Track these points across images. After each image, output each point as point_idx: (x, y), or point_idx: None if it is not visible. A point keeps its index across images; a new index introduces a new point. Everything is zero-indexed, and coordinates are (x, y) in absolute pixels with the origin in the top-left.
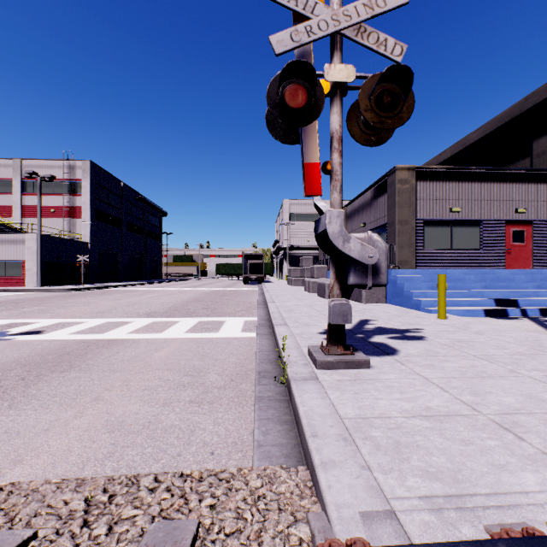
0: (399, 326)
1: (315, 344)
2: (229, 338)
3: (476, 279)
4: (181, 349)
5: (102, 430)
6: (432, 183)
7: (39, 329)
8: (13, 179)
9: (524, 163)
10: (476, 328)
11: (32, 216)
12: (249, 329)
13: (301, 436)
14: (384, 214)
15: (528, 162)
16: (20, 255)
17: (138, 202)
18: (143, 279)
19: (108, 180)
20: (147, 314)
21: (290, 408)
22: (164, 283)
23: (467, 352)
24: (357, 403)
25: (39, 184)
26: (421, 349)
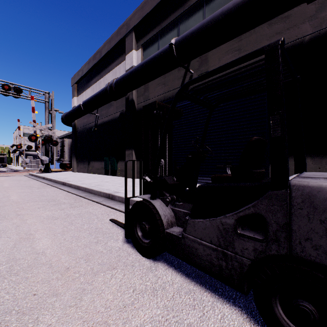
0: None
1: None
2: None
3: None
4: None
5: None
6: None
7: None
8: None
9: None
10: None
11: None
12: None
13: None
14: None
15: None
16: None
17: None
18: None
19: None
20: None
21: None
22: None
23: None
24: None
25: None
26: None
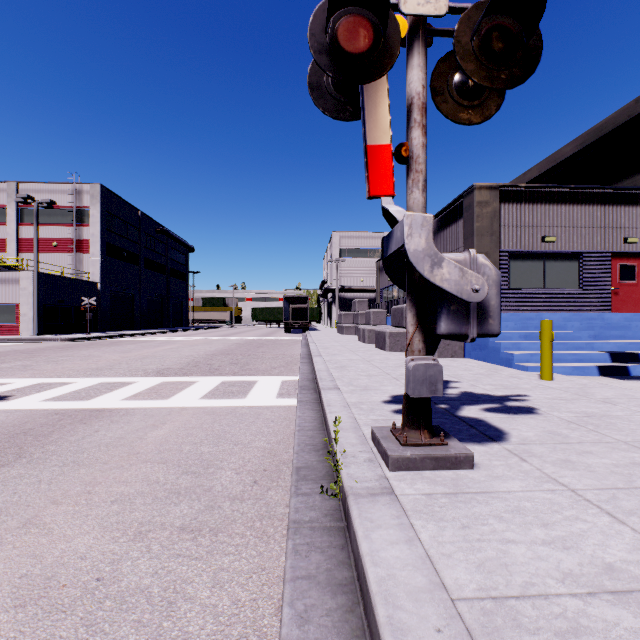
0: (493, 390)
1: (381, 422)
2: (259, 406)
3: (581, 327)
4: (189, 425)
5: (5, 601)
6: (519, 205)
7: (6, 393)
8: (7, 206)
9: (633, 182)
10: (601, 394)
11: (30, 251)
12: (288, 393)
13: (373, 637)
14: (458, 245)
15: (638, 181)
16: (13, 298)
17: (158, 235)
18: (165, 327)
19: (122, 208)
20: (157, 371)
21: (347, 551)
22: (190, 331)
23: (610, 436)
24: (473, 554)
25: (36, 211)
26: (540, 431)
